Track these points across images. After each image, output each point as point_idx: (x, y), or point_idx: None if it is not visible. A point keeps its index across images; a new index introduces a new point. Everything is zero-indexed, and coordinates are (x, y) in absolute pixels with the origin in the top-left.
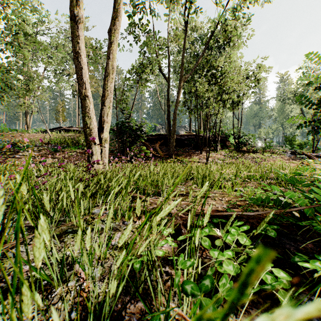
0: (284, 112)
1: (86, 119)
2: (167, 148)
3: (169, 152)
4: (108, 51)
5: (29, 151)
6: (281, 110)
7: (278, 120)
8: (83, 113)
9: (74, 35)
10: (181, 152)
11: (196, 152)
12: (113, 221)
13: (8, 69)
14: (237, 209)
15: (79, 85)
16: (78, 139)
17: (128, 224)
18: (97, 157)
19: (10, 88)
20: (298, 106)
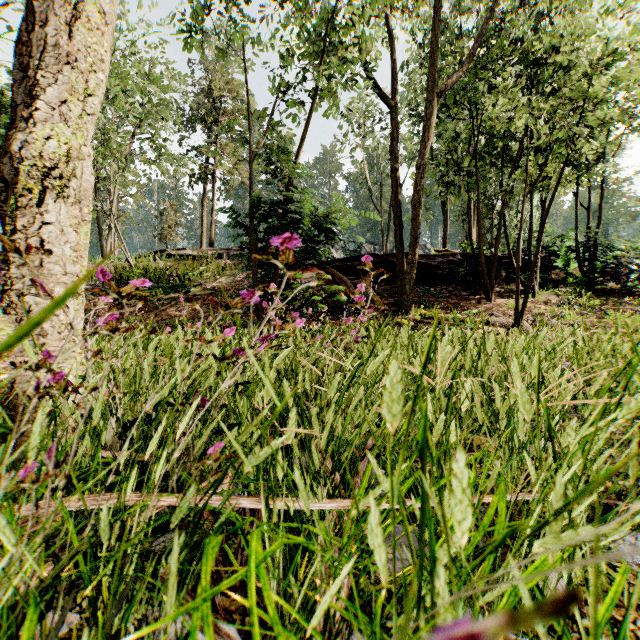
0: None
1: None
2: (391, 287)
3: (402, 296)
4: None
5: None
6: None
7: None
8: None
9: None
10: (431, 298)
11: (473, 298)
12: None
13: None
14: None
15: None
16: (184, 271)
17: None
18: None
19: None
20: None
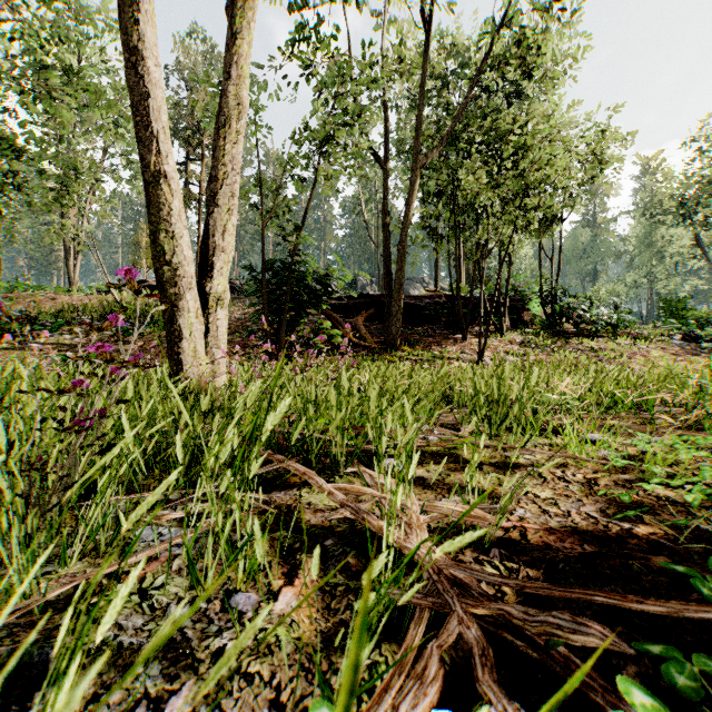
0: (653, 245)
1: (160, 239)
2: (383, 326)
3: (389, 335)
4: (226, 60)
5: (64, 335)
6: (645, 240)
7: (638, 264)
8: (153, 221)
9: (127, 2)
10: (416, 337)
11: (453, 337)
12: (184, 596)
13: (13, 145)
14: (648, 528)
15: (143, 142)
16: None
17: (242, 610)
18: (194, 346)
19: (18, 186)
20: (686, 230)
